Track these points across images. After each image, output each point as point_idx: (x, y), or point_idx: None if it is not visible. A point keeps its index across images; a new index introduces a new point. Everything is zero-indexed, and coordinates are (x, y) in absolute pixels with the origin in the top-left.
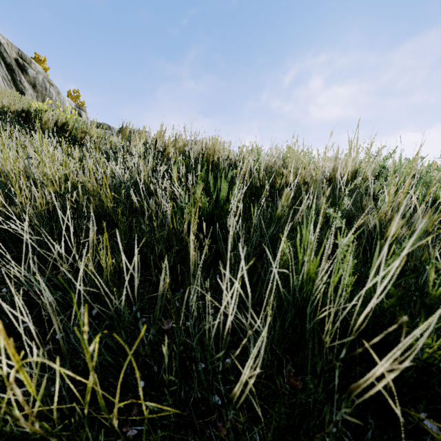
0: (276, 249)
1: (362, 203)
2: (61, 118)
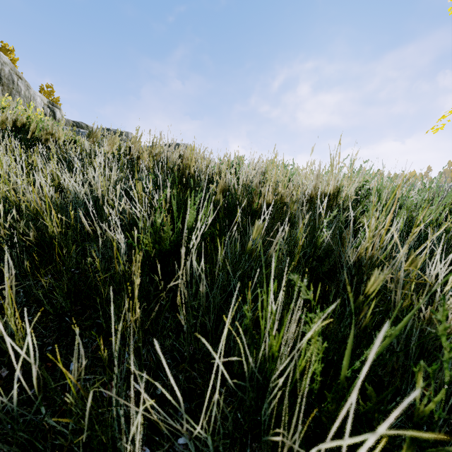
0: (247, 287)
1: (341, 235)
2: (21, 118)
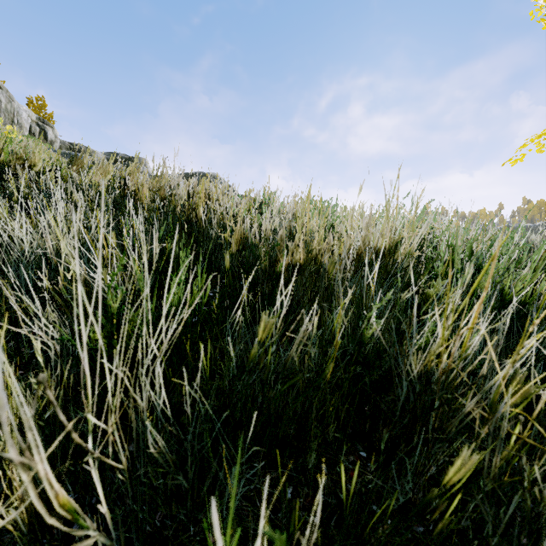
0: (252, 410)
1: (399, 326)
2: None
